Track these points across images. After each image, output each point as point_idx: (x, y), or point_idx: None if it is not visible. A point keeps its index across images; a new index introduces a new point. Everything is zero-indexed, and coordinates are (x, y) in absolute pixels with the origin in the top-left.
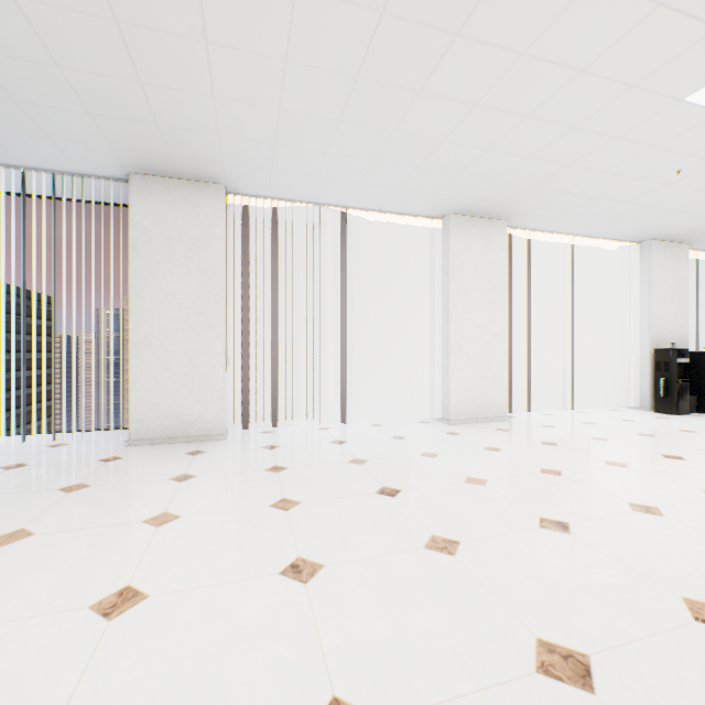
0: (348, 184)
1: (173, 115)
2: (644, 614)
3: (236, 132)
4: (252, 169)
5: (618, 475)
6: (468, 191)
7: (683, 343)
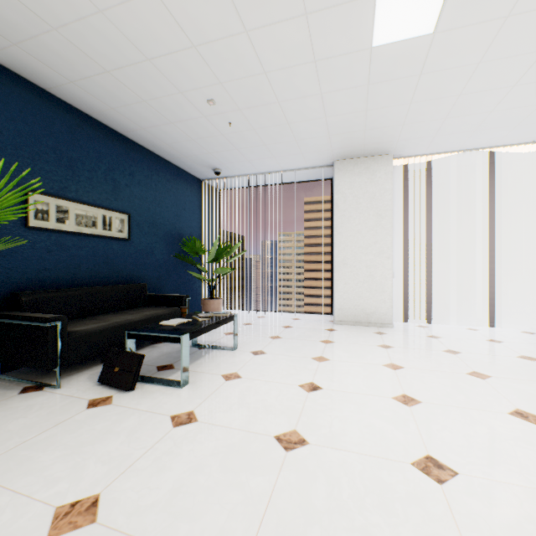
0: (504, 129)
1: (377, 122)
2: None
3: (416, 119)
4: (419, 139)
5: None
6: None
7: None
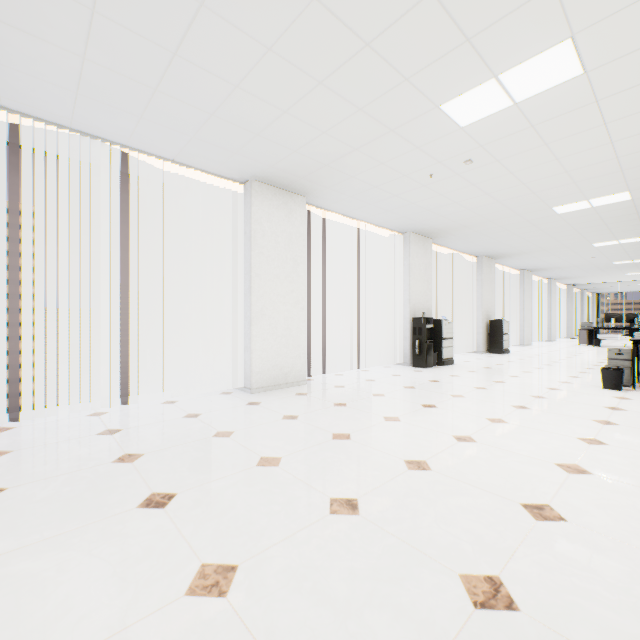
0: (126, 115)
1: None
2: (433, 618)
3: None
4: None
5: (395, 430)
6: (269, 156)
7: (429, 313)
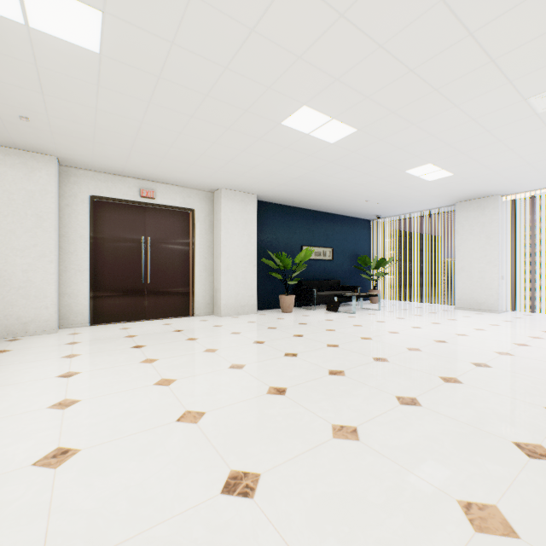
0: None
1: (463, 190)
2: None
3: (490, 185)
4: (507, 188)
5: None
6: None
7: None
